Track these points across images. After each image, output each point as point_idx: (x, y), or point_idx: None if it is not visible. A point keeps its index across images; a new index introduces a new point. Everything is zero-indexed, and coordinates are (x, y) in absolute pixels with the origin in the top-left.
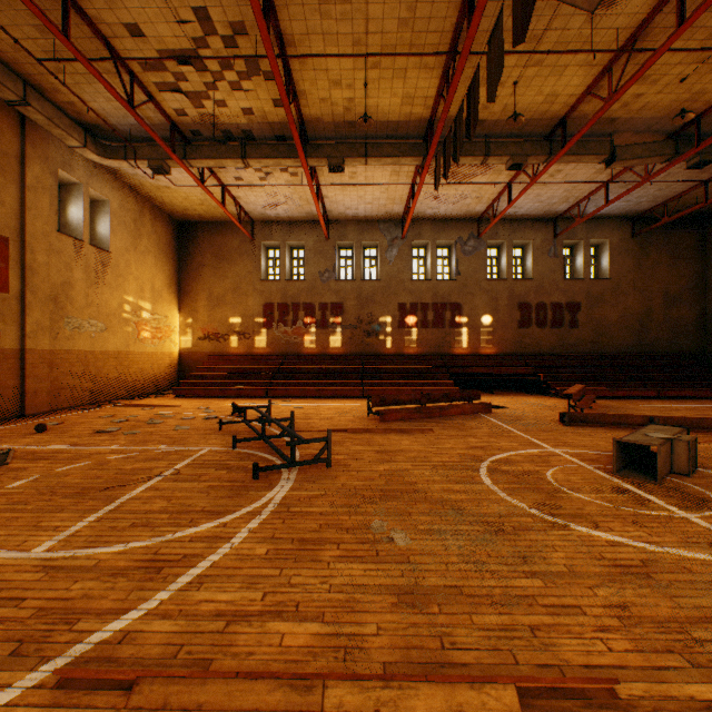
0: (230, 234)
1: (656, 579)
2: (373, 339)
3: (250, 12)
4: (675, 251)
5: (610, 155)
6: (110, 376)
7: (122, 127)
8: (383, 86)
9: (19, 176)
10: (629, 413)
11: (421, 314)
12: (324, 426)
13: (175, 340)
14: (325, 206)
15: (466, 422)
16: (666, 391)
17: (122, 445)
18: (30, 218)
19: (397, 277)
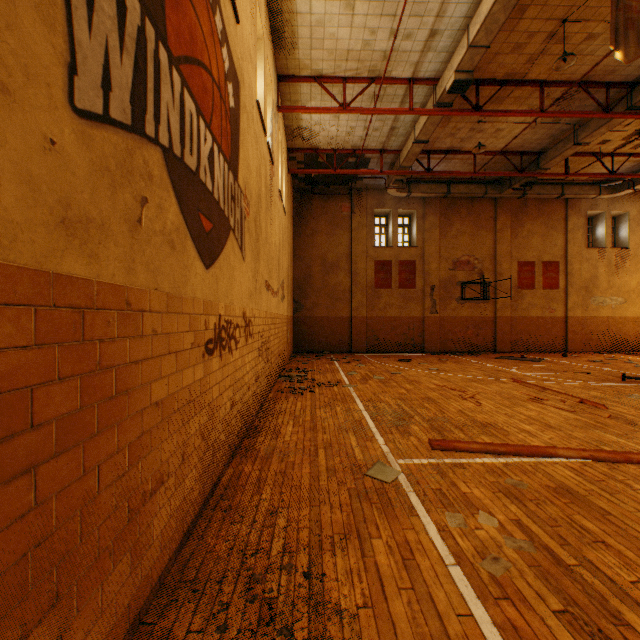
0: None
1: None
2: None
3: None
4: None
5: None
6: (628, 334)
7: (621, 172)
8: None
9: (563, 228)
10: None
11: None
12: None
13: None
14: None
15: None
16: None
17: (589, 365)
18: (569, 247)
19: None
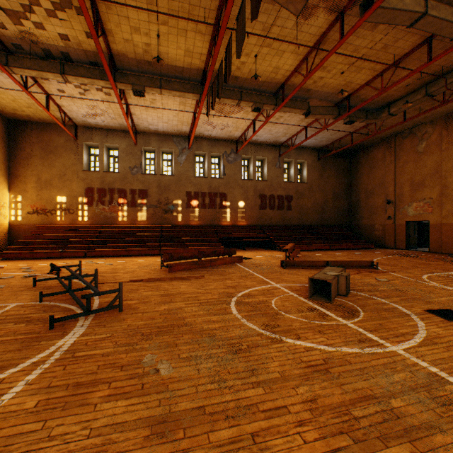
0: (57, 133)
1: (332, 372)
2: (169, 215)
3: None
4: (338, 170)
5: (307, 110)
6: None
7: None
8: (171, 39)
9: None
10: (316, 259)
11: (201, 199)
12: (126, 278)
13: (5, 214)
14: (134, 121)
15: (227, 269)
16: (334, 245)
17: None
18: None
19: (186, 174)
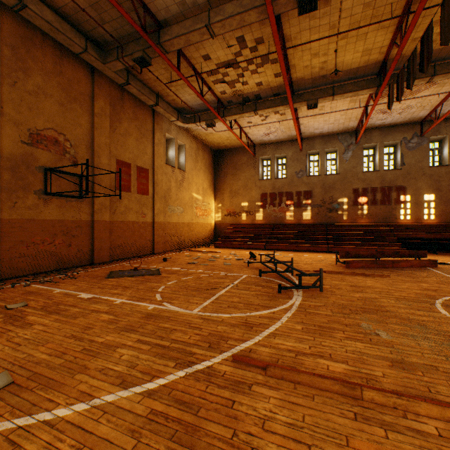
0: (241, 154)
1: None
2: (333, 214)
3: (267, 30)
4: None
5: None
6: (185, 235)
7: (194, 106)
8: (348, 48)
9: (152, 139)
10: None
11: (370, 195)
12: (308, 268)
13: (212, 216)
14: (300, 130)
15: (415, 272)
16: None
17: (203, 270)
18: (156, 159)
19: (351, 171)
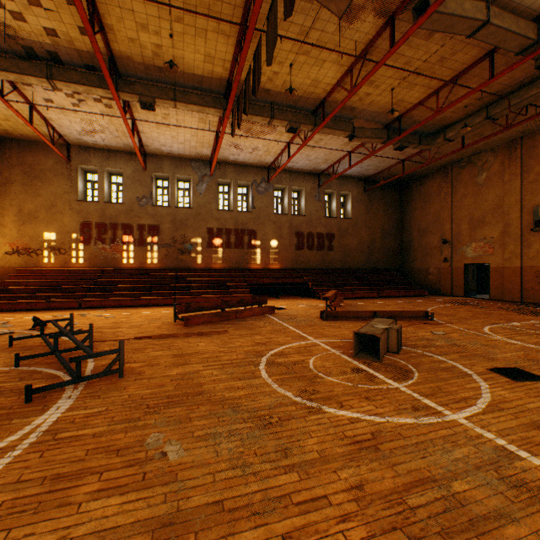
0: (44, 153)
1: (382, 449)
2: (186, 256)
3: None
4: (387, 204)
5: (352, 132)
6: None
7: None
8: (187, 40)
9: None
10: (363, 309)
11: (225, 237)
12: (130, 334)
13: None
14: (142, 140)
15: (256, 322)
16: (383, 292)
17: None
18: None
19: (207, 207)
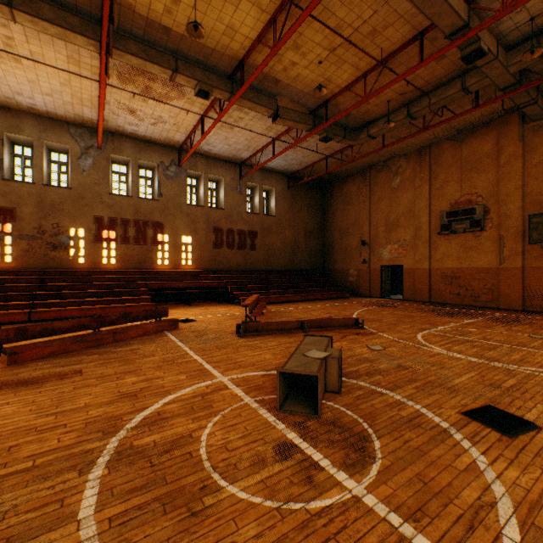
0: None
1: None
2: (61, 253)
3: None
4: (311, 203)
5: (276, 111)
6: None
7: None
8: None
9: None
10: (288, 316)
11: (121, 229)
12: None
13: None
14: None
15: (143, 346)
16: (308, 295)
17: None
18: None
19: (93, 188)
